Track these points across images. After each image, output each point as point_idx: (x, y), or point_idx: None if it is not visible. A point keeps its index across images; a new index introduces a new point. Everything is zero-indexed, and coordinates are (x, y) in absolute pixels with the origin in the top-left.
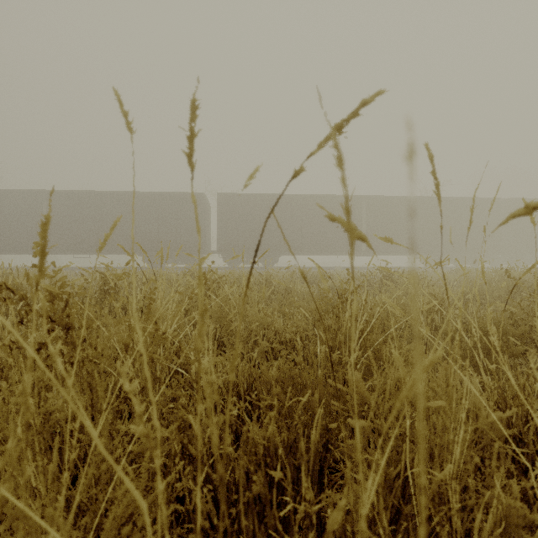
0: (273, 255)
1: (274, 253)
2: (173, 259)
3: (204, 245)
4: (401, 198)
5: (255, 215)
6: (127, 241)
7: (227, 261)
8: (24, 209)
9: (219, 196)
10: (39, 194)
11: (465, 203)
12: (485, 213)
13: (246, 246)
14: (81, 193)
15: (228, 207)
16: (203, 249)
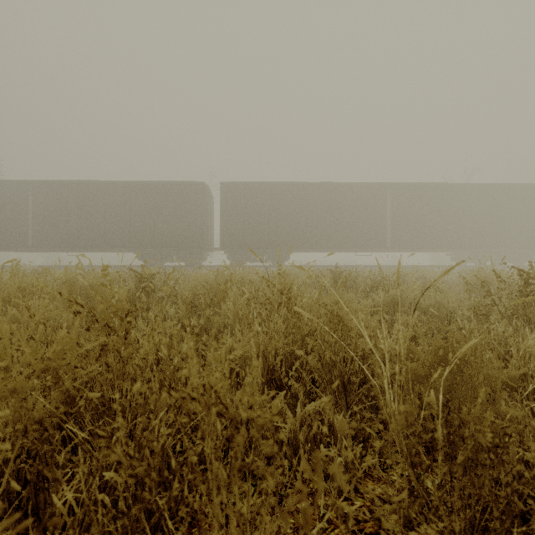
0: (283, 252)
1: (284, 250)
2: (171, 256)
3: (206, 241)
4: (432, 186)
5: (263, 206)
6: (120, 237)
7: (231, 259)
8: (8, 202)
9: (222, 185)
10: (24, 185)
11: (508, 190)
12: (532, 201)
13: (253, 242)
14: (70, 183)
15: (232, 197)
16: (205, 245)
